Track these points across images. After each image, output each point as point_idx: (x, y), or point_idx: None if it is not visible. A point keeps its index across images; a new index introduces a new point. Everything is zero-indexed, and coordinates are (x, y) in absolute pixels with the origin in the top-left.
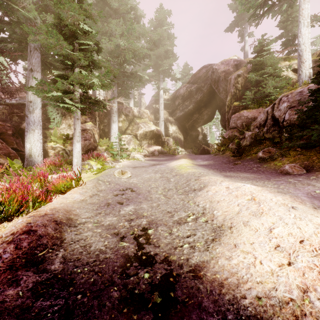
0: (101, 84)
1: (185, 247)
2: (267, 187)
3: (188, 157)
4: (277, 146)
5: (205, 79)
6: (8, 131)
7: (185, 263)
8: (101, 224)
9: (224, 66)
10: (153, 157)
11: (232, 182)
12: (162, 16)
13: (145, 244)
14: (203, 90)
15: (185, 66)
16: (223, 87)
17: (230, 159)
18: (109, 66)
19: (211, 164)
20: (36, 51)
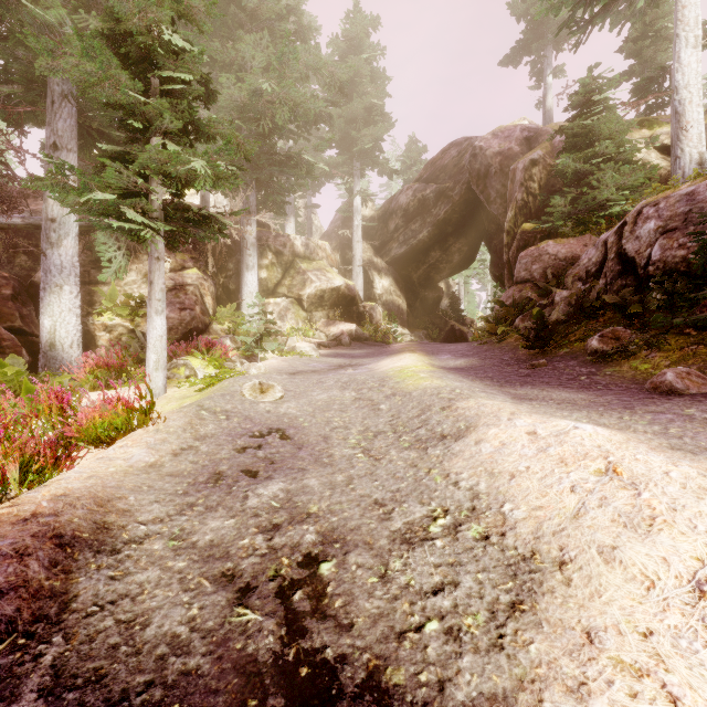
0: (213, 175)
1: (429, 631)
2: (635, 433)
3: (420, 348)
4: (634, 323)
5: (456, 172)
6: (3, 288)
7: (435, 703)
8: (189, 541)
9: (500, 141)
10: (339, 349)
11: (540, 416)
12: (359, 29)
13: (309, 617)
14: (452, 197)
15: (410, 143)
16: (497, 190)
17: (519, 355)
18: (233, 134)
19: (475, 367)
20: (67, 103)
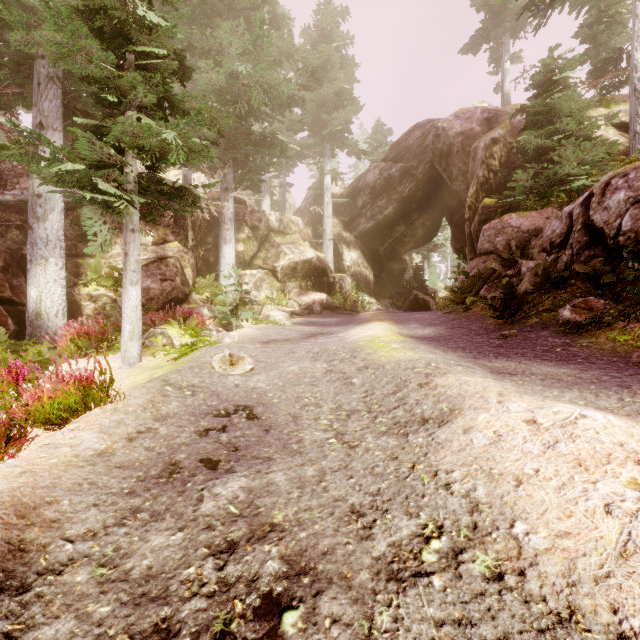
0: (186, 147)
1: None
2: None
3: (388, 317)
4: (605, 293)
5: (419, 152)
6: None
7: None
8: (122, 569)
9: (462, 122)
10: (311, 317)
11: (532, 398)
12: (330, 19)
13: None
14: (416, 175)
15: (376, 126)
16: (459, 168)
17: (487, 324)
18: (206, 109)
19: (444, 336)
20: (52, 85)
